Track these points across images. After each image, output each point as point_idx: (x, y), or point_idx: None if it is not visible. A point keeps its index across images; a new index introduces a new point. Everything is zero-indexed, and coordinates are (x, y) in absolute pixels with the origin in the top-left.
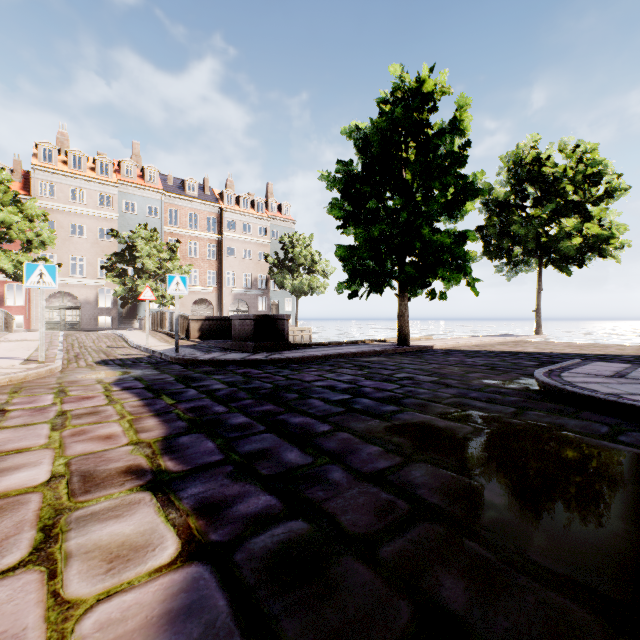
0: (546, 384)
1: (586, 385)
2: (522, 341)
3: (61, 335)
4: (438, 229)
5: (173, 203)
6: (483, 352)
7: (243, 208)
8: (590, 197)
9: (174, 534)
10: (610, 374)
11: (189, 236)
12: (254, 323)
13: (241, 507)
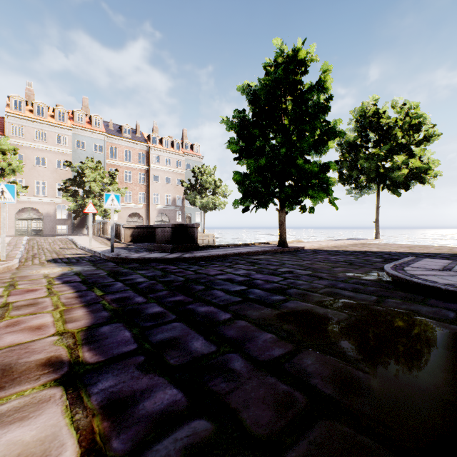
0: (395, 276)
1: (426, 277)
2: (367, 243)
3: (24, 239)
4: (309, 160)
5: (113, 142)
6: (341, 251)
7: (165, 147)
8: (413, 140)
9: (75, 441)
10: (440, 268)
11: (125, 167)
12: (172, 230)
13: (147, 404)
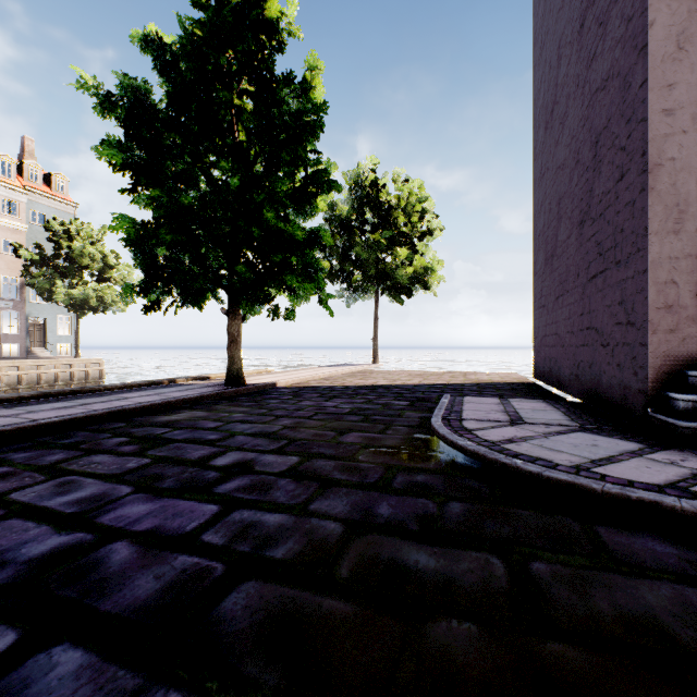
0: (474, 453)
1: (522, 448)
2: (367, 371)
3: None
4: (286, 216)
5: None
6: (339, 389)
7: None
8: (417, 232)
9: None
10: (507, 417)
11: None
12: None
13: None
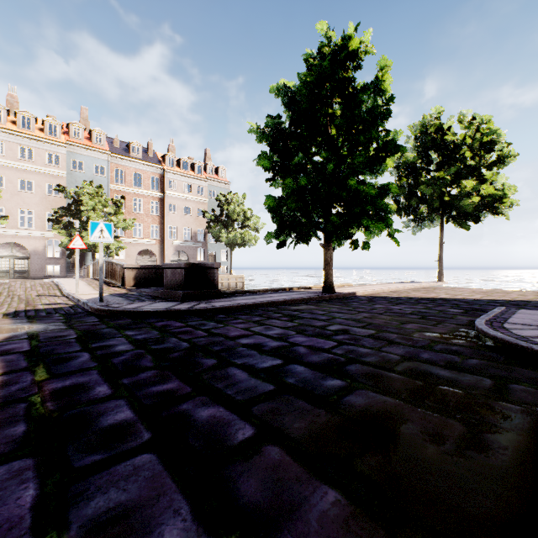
0: (501, 340)
1: None
2: (430, 287)
3: None
4: (363, 180)
5: (119, 163)
6: (403, 299)
7: (183, 170)
8: (485, 162)
9: None
10: None
11: (134, 193)
12: (184, 271)
13: None
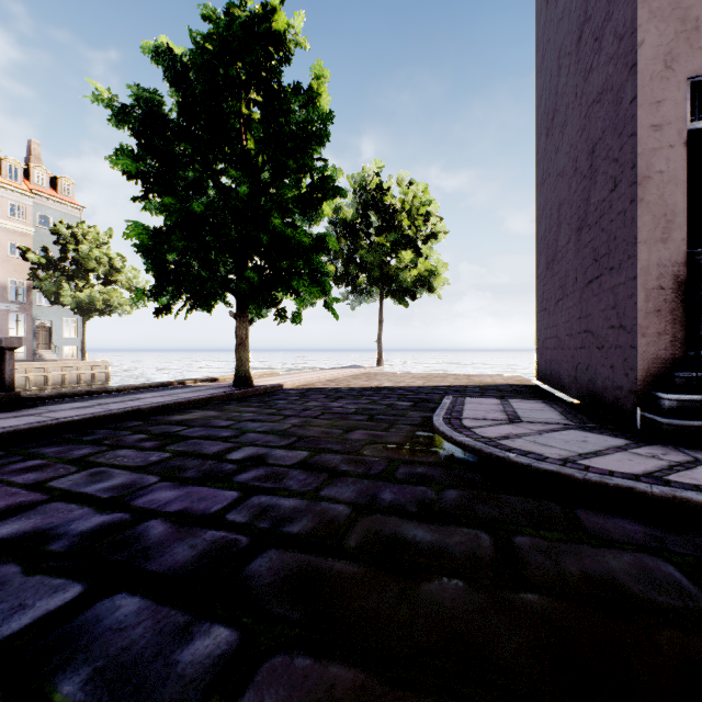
0: (471, 448)
1: (516, 443)
2: (371, 373)
3: None
4: (293, 222)
5: None
6: (344, 390)
7: None
8: (421, 235)
9: None
10: (505, 417)
11: None
12: None
13: None
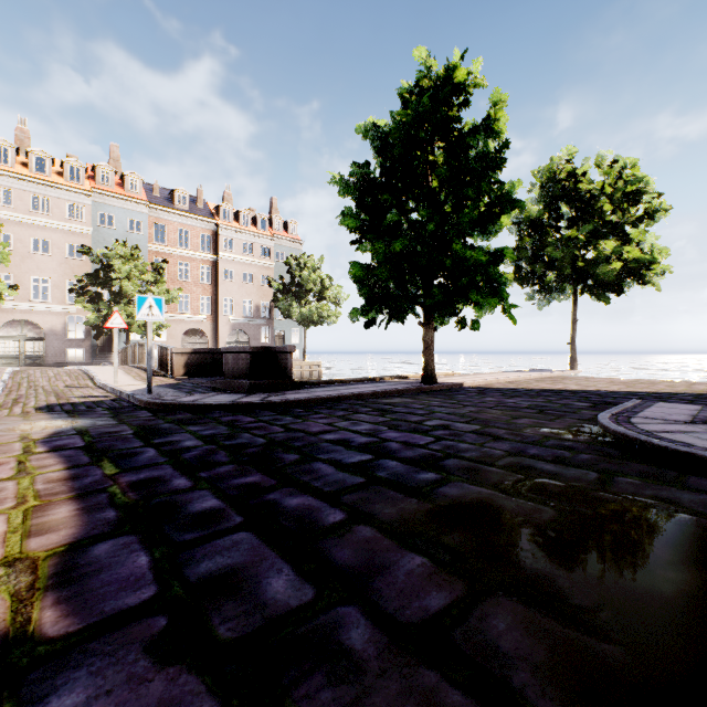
0: (621, 435)
1: (672, 436)
2: (559, 377)
3: (7, 372)
4: (471, 245)
5: (159, 217)
6: (522, 390)
7: (243, 225)
8: (629, 218)
9: None
10: (688, 419)
11: (179, 256)
12: (250, 357)
13: None
